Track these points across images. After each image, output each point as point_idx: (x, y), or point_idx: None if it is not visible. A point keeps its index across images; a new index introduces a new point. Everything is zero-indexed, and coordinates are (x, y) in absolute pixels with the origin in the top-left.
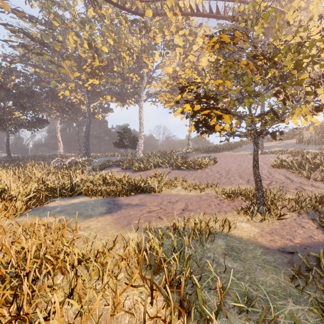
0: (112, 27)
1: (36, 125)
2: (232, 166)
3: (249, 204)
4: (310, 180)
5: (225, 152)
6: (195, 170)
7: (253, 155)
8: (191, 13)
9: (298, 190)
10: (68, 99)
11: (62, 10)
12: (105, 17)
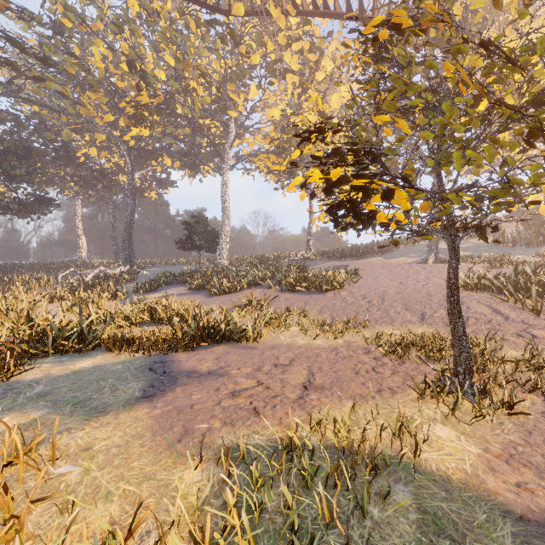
0: (172, 33)
1: (35, 208)
2: (389, 286)
3: (439, 373)
4: (541, 318)
5: (371, 258)
6: (322, 293)
7: (449, 274)
8: (313, 11)
9: (523, 337)
10: (94, 164)
11: (81, 2)
12: (159, 16)
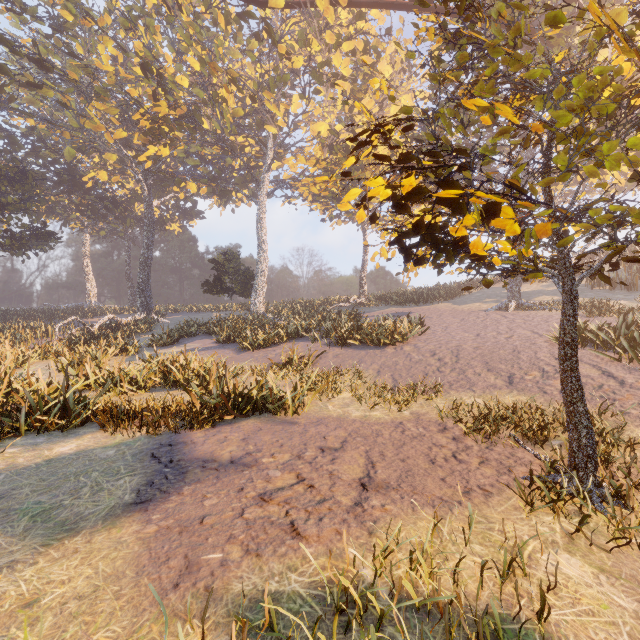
0: (196, 29)
1: (32, 243)
2: (463, 339)
3: (547, 465)
4: None
5: (438, 303)
6: (381, 347)
7: (563, 329)
8: (369, 1)
9: None
10: (105, 190)
11: None
12: (180, 9)
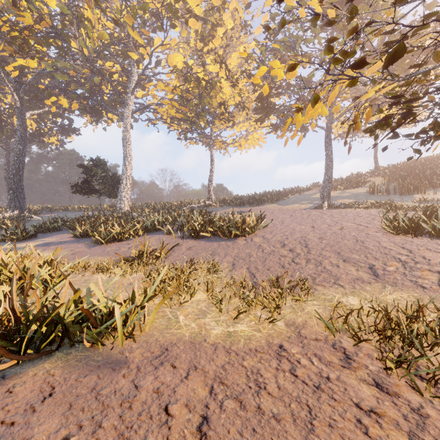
0: None
1: None
2: (304, 231)
3: None
4: None
5: (267, 205)
6: (232, 239)
7: None
8: None
9: None
10: None
11: None
12: None
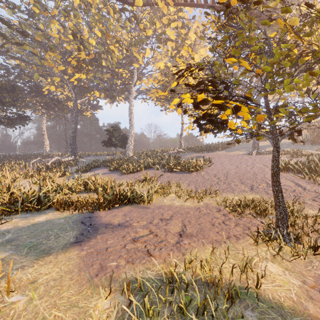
0: (99, 16)
1: (17, 122)
2: (230, 169)
3: (266, 225)
4: None
5: (218, 151)
6: (190, 173)
7: (273, 162)
8: (184, 3)
9: (316, 201)
10: (53, 95)
11: None
12: (91, 6)
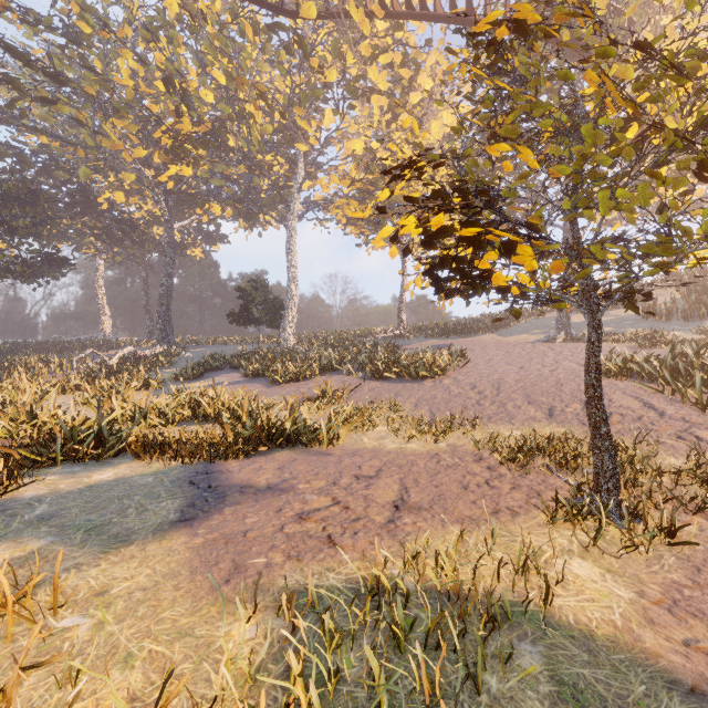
0: (223, 41)
1: (43, 270)
2: (506, 372)
3: (574, 488)
4: (707, 414)
5: (483, 335)
6: (419, 381)
7: (588, 356)
8: (407, 12)
9: (684, 440)
10: (121, 212)
11: (104, 1)
12: (205, 19)
